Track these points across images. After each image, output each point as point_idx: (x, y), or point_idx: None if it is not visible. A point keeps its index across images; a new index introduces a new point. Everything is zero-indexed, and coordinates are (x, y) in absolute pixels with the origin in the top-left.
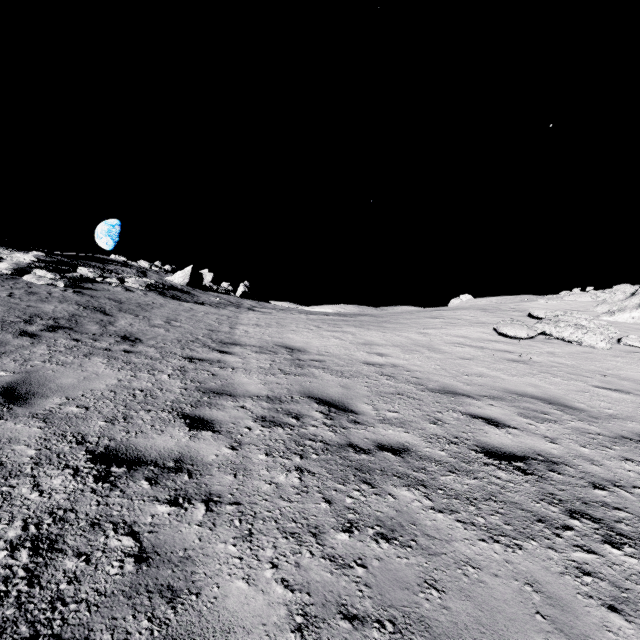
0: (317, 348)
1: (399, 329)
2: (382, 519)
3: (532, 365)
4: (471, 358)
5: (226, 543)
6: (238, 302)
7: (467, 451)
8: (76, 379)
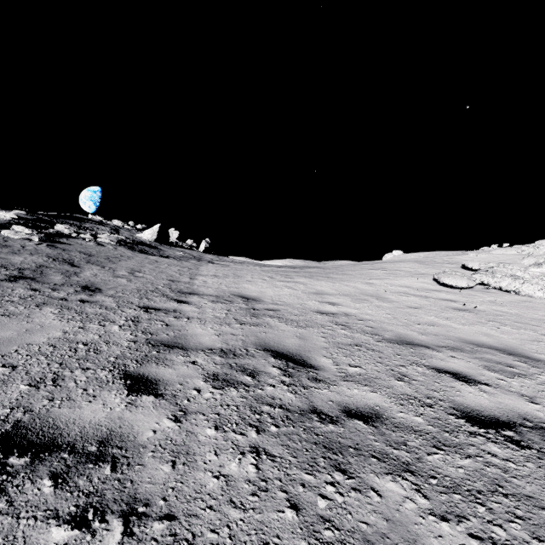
0: (271, 297)
1: (346, 279)
2: (371, 538)
3: (478, 314)
4: (419, 307)
5: None
6: (200, 256)
7: (446, 416)
8: (16, 332)
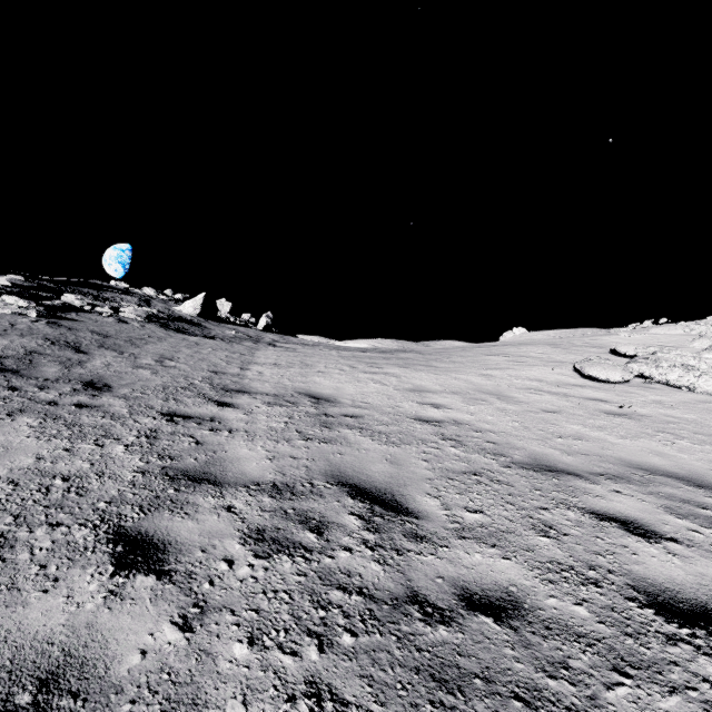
0: (351, 396)
1: (454, 370)
2: None
3: (641, 420)
4: (557, 410)
5: None
6: (258, 336)
7: (623, 603)
8: None
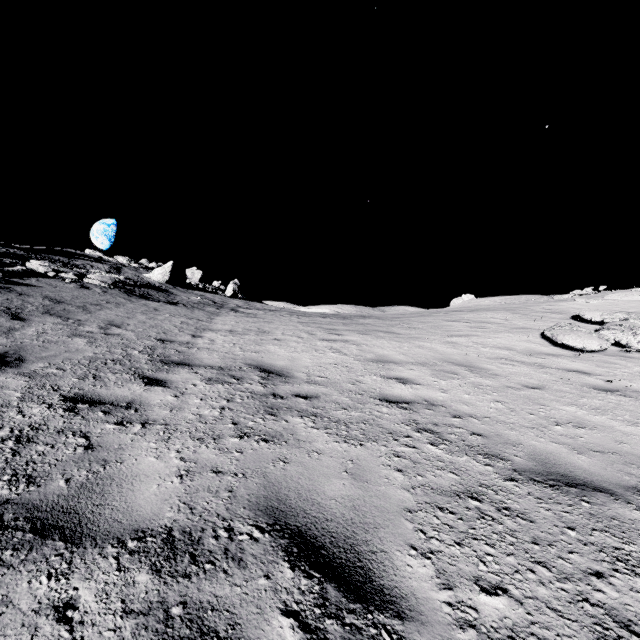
0: (307, 369)
1: (416, 336)
2: None
3: (639, 398)
4: (540, 386)
5: None
6: (223, 302)
7: None
8: None
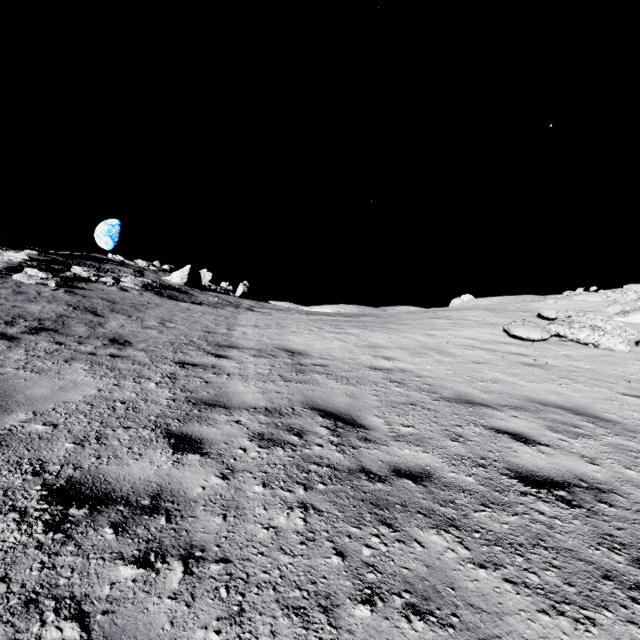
0: (319, 351)
1: (404, 330)
2: (411, 581)
3: (550, 370)
4: (484, 362)
5: (207, 629)
6: (237, 302)
7: (498, 476)
8: (50, 389)
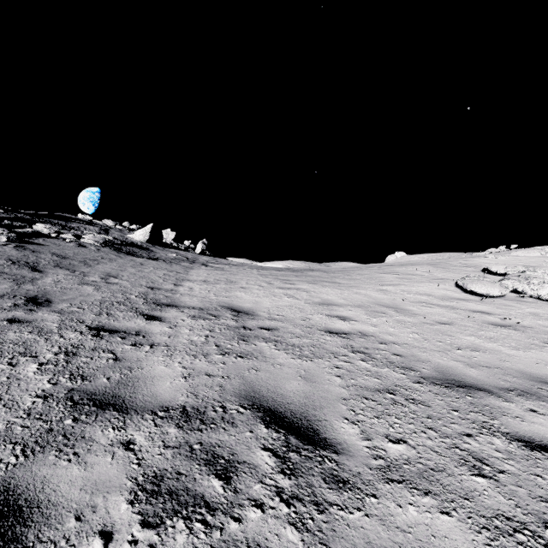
0: (268, 309)
1: (355, 285)
2: None
3: (525, 331)
4: (450, 322)
5: None
6: (194, 258)
7: None
8: None
